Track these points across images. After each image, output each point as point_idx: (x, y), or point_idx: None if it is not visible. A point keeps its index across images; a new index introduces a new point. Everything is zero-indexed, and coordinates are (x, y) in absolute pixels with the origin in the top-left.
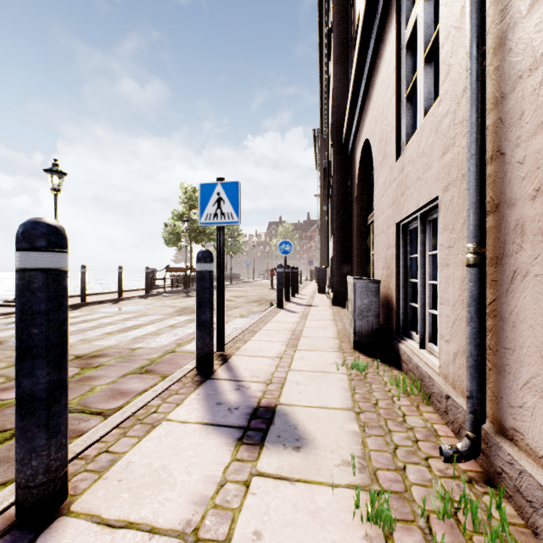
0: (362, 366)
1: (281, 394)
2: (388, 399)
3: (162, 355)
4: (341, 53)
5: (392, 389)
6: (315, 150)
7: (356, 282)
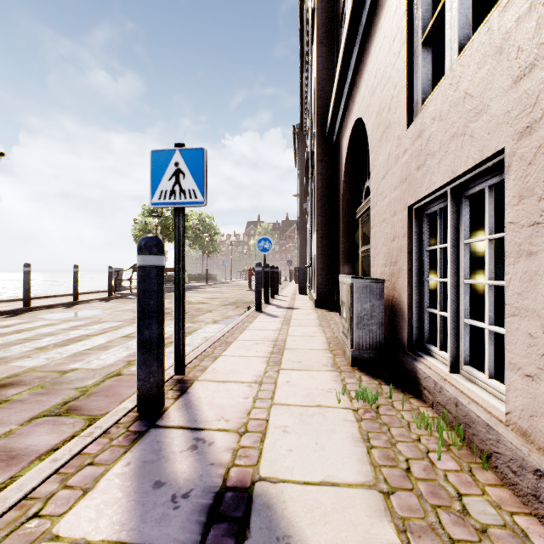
0: (372, 396)
1: (261, 456)
2: (422, 457)
3: (101, 380)
4: (325, 32)
5: (421, 437)
6: (294, 147)
7: (355, 281)
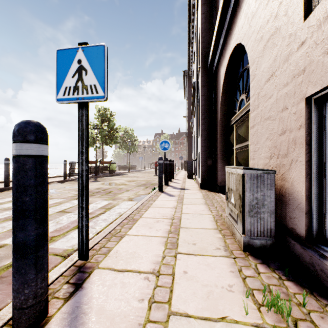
0: (288, 311)
1: None
2: None
3: None
4: None
5: None
6: (184, 85)
7: (247, 172)
